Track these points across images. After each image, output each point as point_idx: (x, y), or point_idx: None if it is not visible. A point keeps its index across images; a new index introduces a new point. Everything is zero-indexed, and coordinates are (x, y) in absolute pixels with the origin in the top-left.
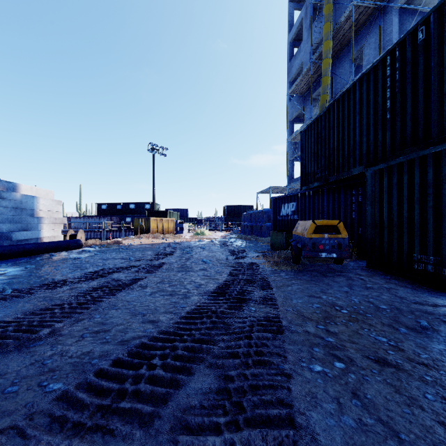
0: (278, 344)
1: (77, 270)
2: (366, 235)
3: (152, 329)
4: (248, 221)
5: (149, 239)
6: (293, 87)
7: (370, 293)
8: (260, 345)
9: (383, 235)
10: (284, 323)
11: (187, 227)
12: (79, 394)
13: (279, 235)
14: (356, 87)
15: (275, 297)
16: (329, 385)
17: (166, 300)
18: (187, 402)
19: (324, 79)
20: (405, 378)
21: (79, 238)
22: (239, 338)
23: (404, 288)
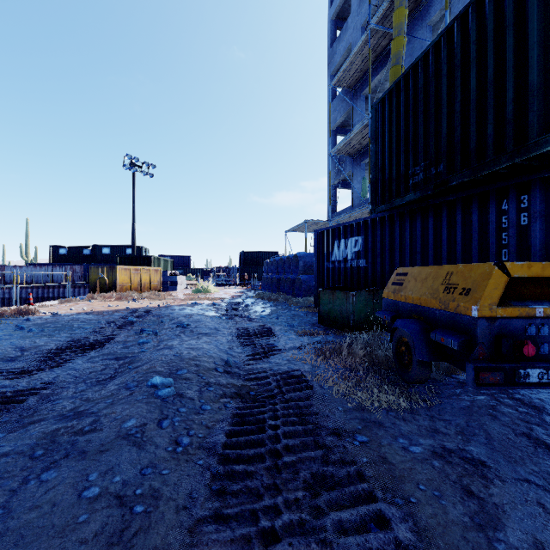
0: None
1: None
2: None
3: None
4: (273, 272)
5: (108, 301)
6: (339, 74)
7: None
8: None
9: None
10: None
11: (183, 281)
12: None
13: (339, 298)
14: None
15: None
16: None
17: None
18: None
19: (397, 40)
20: None
21: None
22: None
23: None
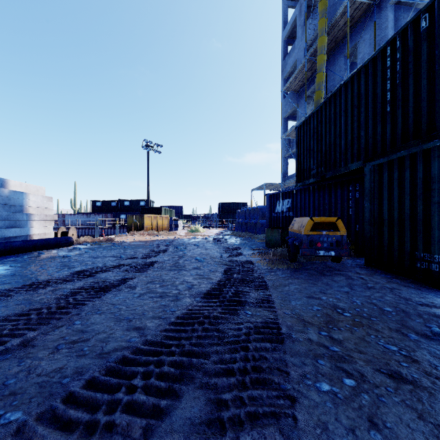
0: (278, 356)
1: (64, 269)
2: (365, 233)
3: (137, 338)
4: (242, 218)
5: (143, 236)
6: (288, 84)
7: (372, 294)
8: (258, 358)
9: (383, 233)
10: (284, 330)
11: (181, 224)
12: (38, 429)
13: (275, 232)
14: (354, 80)
15: (272, 299)
16: (341, 409)
17: (156, 302)
18: (171, 439)
19: (319, 75)
20: (426, 398)
21: (70, 235)
22: (234, 349)
23: (407, 288)
